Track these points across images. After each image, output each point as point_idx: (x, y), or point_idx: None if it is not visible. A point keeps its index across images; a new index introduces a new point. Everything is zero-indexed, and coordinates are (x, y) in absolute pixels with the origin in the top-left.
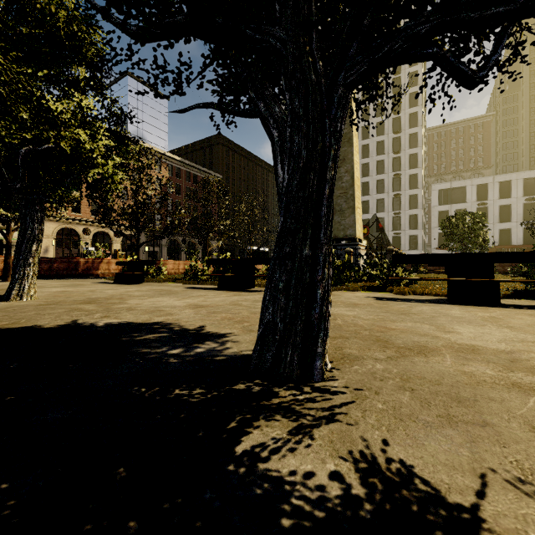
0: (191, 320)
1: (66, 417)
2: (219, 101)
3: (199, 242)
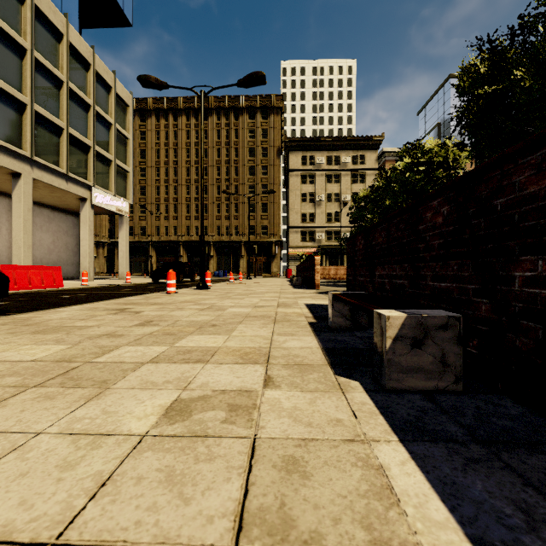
0: None
1: None
2: None
3: None
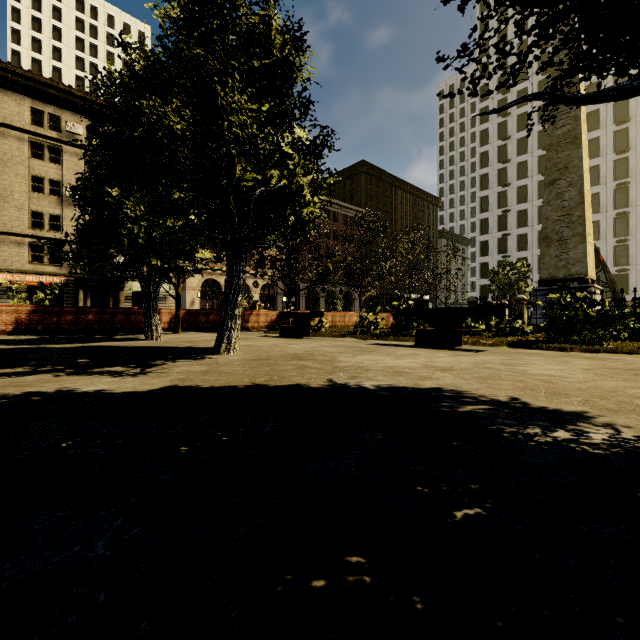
0: (477, 388)
1: (636, 536)
2: (550, 88)
3: (339, 290)
